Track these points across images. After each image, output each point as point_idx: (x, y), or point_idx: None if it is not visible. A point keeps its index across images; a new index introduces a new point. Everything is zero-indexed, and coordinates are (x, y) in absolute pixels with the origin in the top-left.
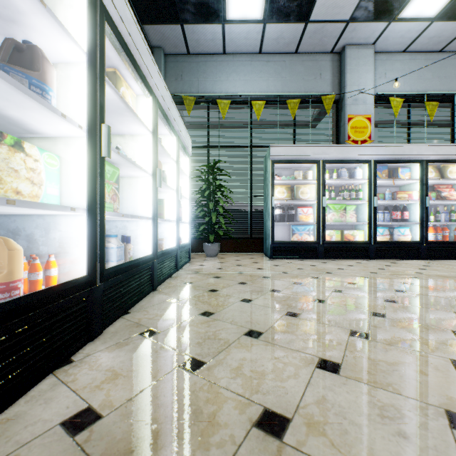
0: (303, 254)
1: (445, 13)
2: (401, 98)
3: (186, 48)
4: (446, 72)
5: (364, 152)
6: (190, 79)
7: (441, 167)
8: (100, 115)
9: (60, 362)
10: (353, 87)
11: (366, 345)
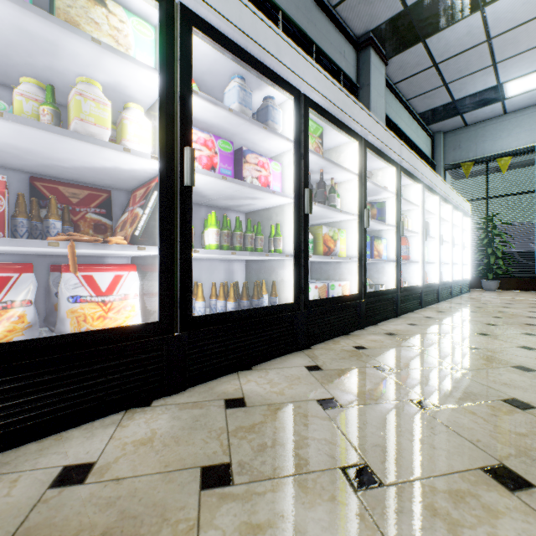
0: None
1: None
2: None
3: (463, 124)
4: None
5: None
6: (467, 146)
7: None
8: (439, 232)
9: (434, 303)
10: None
11: None
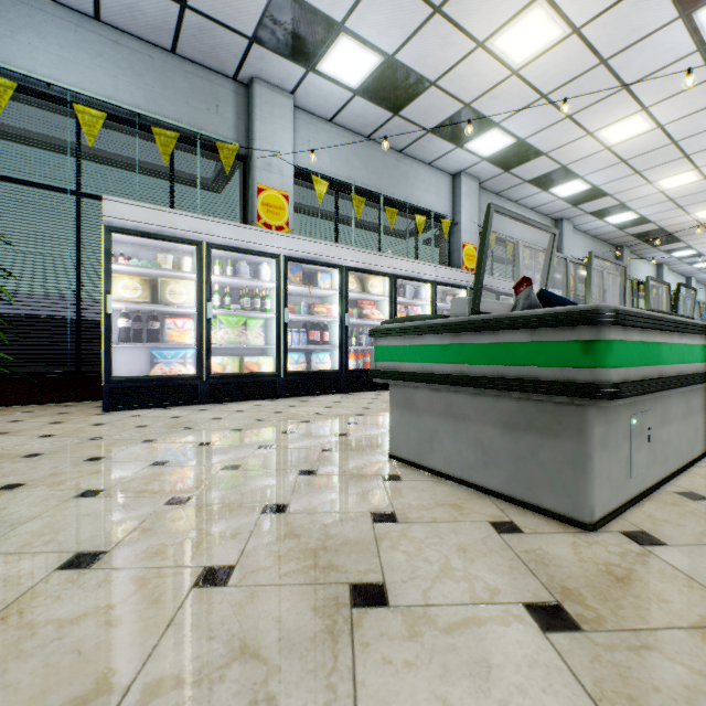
0: (172, 398)
1: (367, 91)
2: (328, 182)
3: None
4: (374, 165)
5: (271, 241)
6: None
7: (363, 278)
8: None
9: None
10: (265, 145)
11: (68, 585)
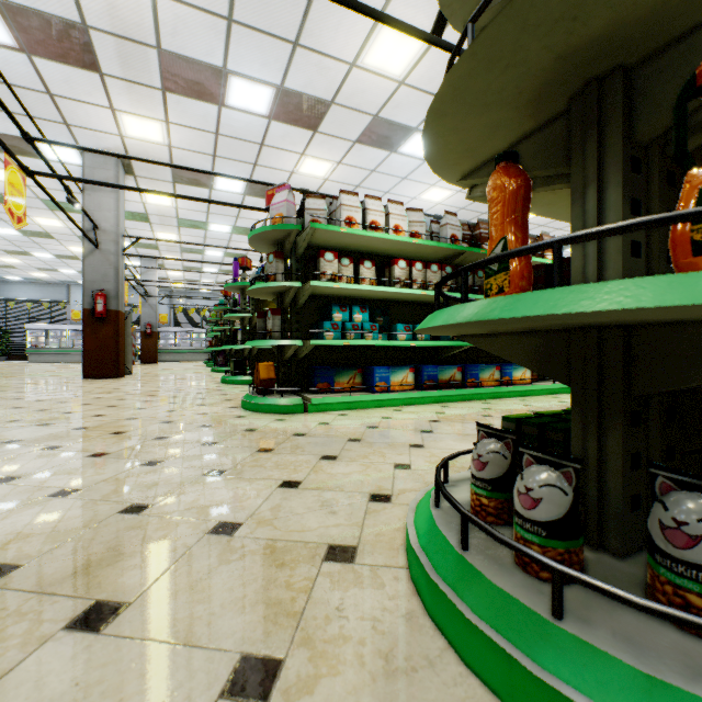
0: None
1: None
2: None
3: None
4: None
5: (65, 327)
6: None
7: None
8: None
9: None
10: (74, 300)
11: None
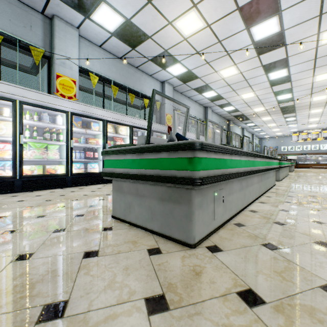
0: None
1: (118, 34)
2: (99, 77)
3: None
4: (123, 72)
5: (62, 103)
6: None
7: (116, 127)
8: None
9: None
10: (61, 52)
11: None
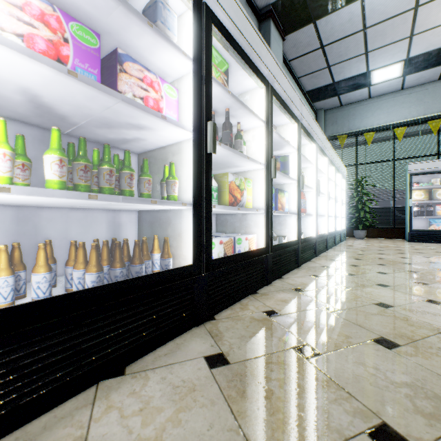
0: (439, 240)
1: None
2: None
3: (339, 104)
4: None
5: None
6: (342, 122)
7: None
8: (328, 189)
9: (324, 251)
10: None
11: (424, 258)
